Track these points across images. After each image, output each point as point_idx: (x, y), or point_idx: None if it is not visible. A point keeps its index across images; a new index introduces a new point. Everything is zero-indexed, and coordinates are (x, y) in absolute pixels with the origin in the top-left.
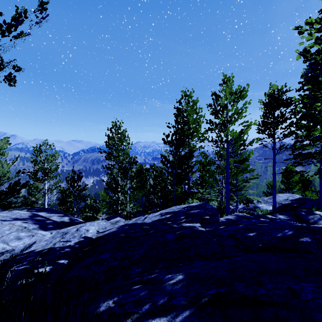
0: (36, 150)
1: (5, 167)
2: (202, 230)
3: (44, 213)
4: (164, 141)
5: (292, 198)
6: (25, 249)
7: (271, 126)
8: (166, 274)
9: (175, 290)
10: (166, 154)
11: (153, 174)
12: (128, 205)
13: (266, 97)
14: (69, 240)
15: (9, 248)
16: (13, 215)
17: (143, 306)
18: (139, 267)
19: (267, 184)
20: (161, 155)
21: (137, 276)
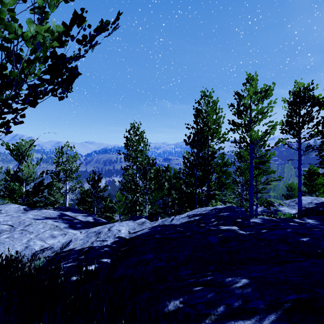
0: (58, 151)
1: (31, 168)
2: (244, 233)
3: (69, 213)
4: (186, 142)
5: (316, 201)
6: (64, 247)
7: (297, 126)
8: (224, 277)
9: (246, 293)
10: (186, 156)
11: (167, 176)
12: (146, 206)
13: (290, 96)
14: (105, 240)
15: (47, 245)
16: (43, 214)
17: (217, 308)
18: (187, 269)
19: (287, 187)
20: (184, 157)
21: (190, 278)
